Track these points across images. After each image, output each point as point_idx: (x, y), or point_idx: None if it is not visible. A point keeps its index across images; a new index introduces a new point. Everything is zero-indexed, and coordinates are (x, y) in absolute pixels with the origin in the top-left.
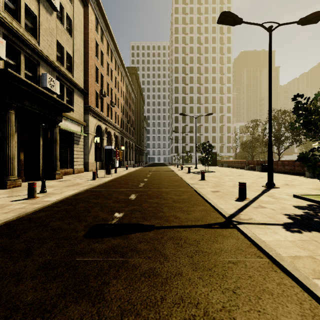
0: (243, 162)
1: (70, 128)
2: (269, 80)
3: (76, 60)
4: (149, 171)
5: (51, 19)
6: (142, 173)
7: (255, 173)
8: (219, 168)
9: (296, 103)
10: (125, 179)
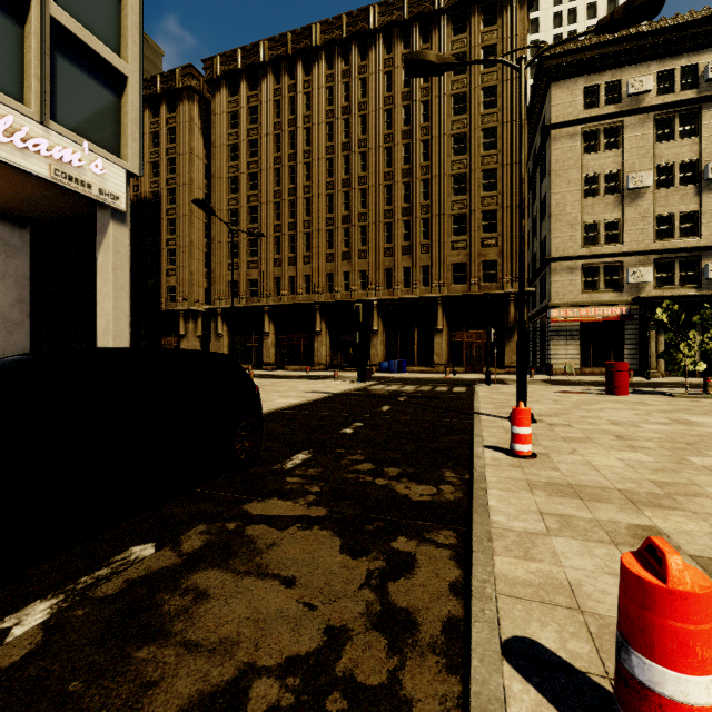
0: None
1: None
2: None
3: None
4: None
5: None
6: None
7: None
8: None
9: None
10: None
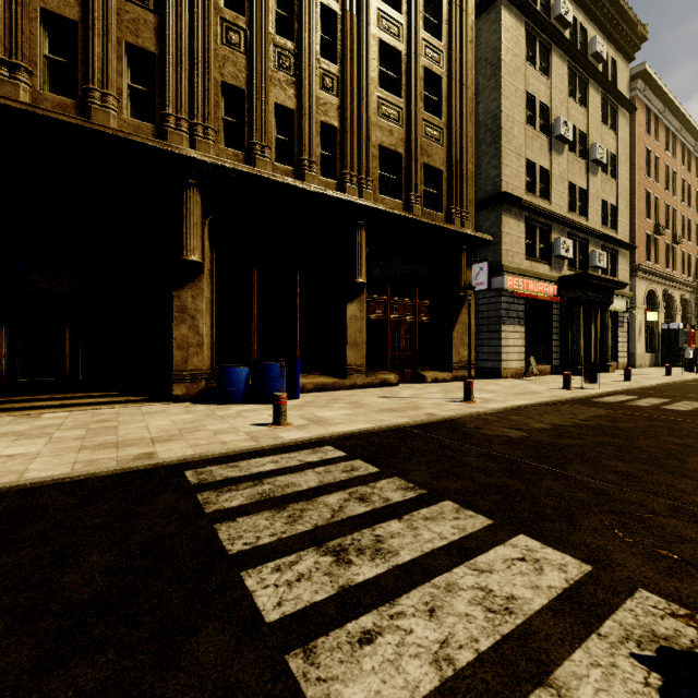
0: None
1: (614, 306)
2: None
3: (619, 207)
4: None
5: (596, 180)
6: None
7: None
8: None
9: None
10: None
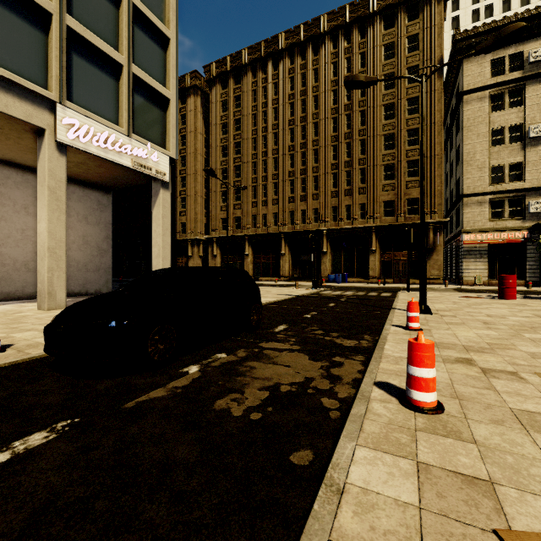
0: None
1: None
2: None
3: None
4: None
5: None
6: None
7: None
8: None
9: None
10: None
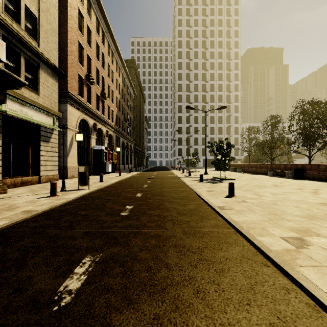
0: (264, 166)
1: (33, 118)
2: None
3: (44, 24)
4: (147, 177)
5: None
6: (138, 182)
7: (292, 182)
8: (233, 173)
9: None
10: (107, 193)
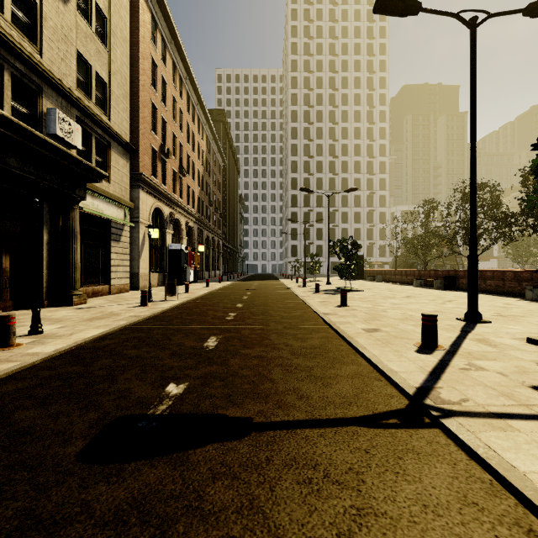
0: (411, 273)
1: (104, 212)
2: (471, 119)
3: (114, 90)
4: (246, 288)
5: (65, 11)
6: (234, 293)
7: (435, 293)
8: (369, 283)
9: (537, 157)
10: (202, 304)
